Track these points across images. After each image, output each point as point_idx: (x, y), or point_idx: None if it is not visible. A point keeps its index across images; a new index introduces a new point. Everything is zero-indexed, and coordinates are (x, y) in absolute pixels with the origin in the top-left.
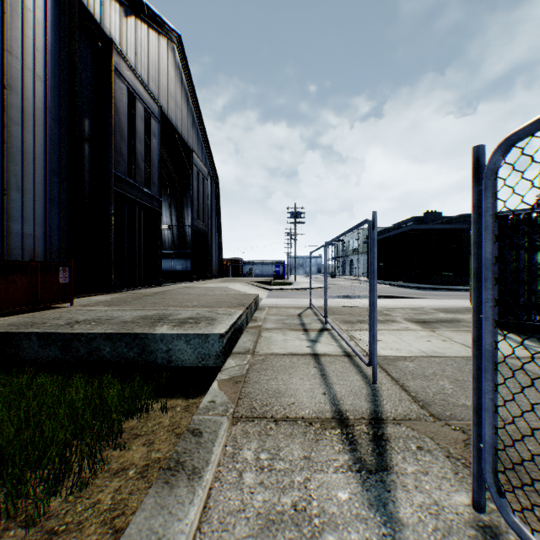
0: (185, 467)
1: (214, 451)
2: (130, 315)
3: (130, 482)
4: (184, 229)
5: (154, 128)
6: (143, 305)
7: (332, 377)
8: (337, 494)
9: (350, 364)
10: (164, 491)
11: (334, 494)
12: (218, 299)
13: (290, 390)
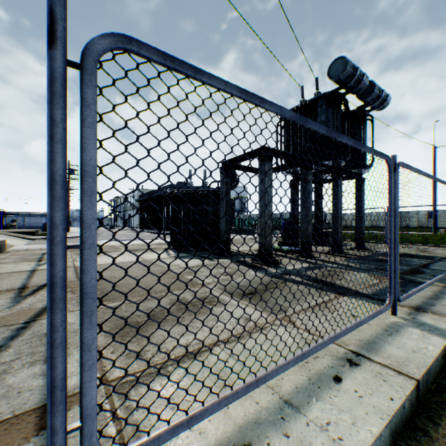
0: None
1: None
2: None
3: None
4: None
5: None
6: None
7: (36, 277)
8: None
9: None
10: None
11: None
12: None
13: None
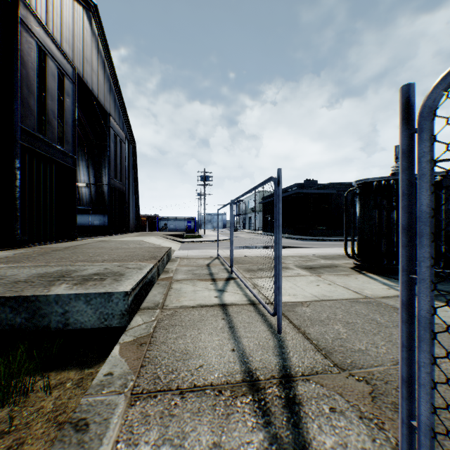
0: None
1: None
2: (27, 273)
3: None
4: (102, 187)
5: (68, 88)
6: (47, 261)
7: (240, 329)
8: None
9: (256, 313)
10: None
11: None
12: (131, 252)
13: (199, 348)
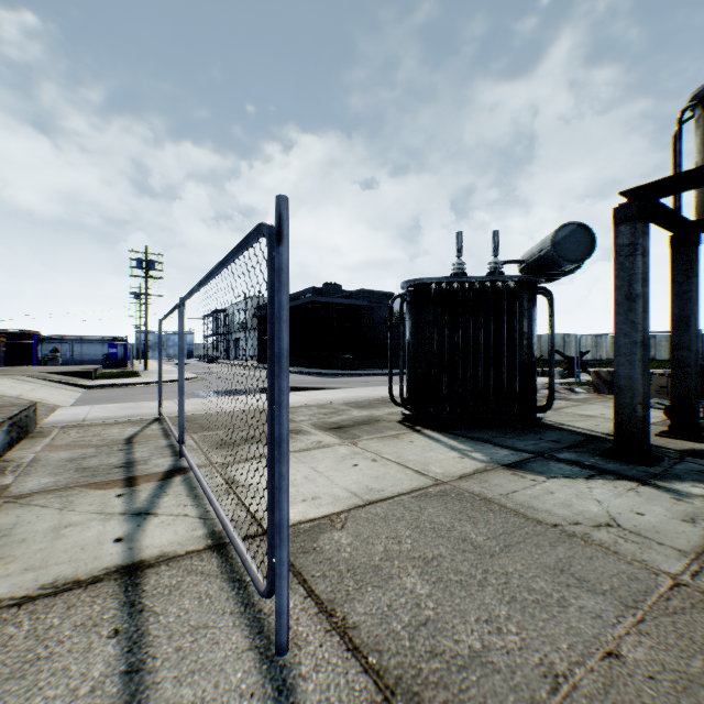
0: None
1: None
2: None
3: None
4: None
5: None
6: None
7: (163, 671)
8: None
9: (222, 582)
10: None
11: None
12: None
13: None
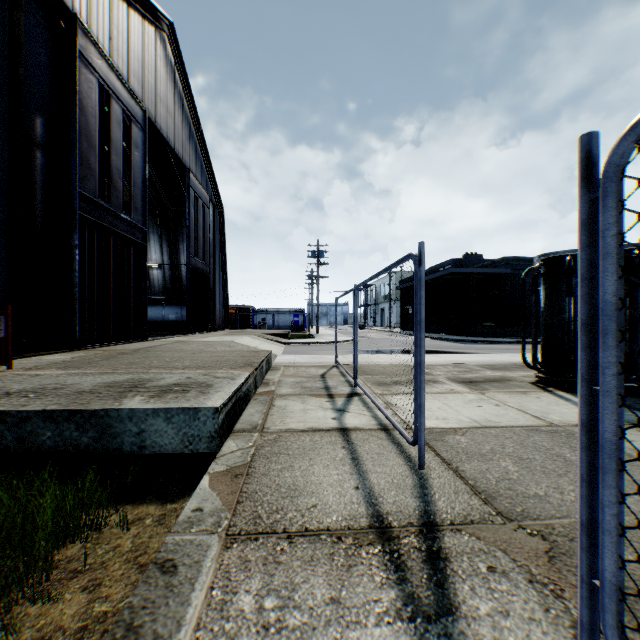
0: (140, 638)
1: (193, 601)
2: (91, 381)
3: None
4: (179, 268)
5: (137, 138)
6: (114, 367)
7: (367, 462)
8: None
9: (388, 442)
10: None
11: None
12: (220, 357)
13: (311, 484)
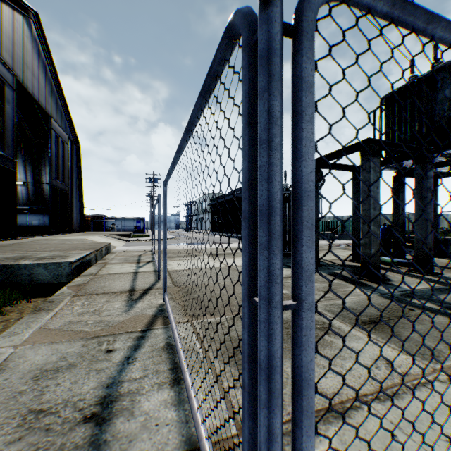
0: (45, 309)
1: (61, 305)
2: None
3: (13, 322)
4: (42, 186)
5: (9, 95)
6: (3, 252)
7: (139, 279)
8: (114, 306)
9: (153, 274)
10: (34, 315)
11: (113, 306)
12: (75, 246)
13: (111, 285)
